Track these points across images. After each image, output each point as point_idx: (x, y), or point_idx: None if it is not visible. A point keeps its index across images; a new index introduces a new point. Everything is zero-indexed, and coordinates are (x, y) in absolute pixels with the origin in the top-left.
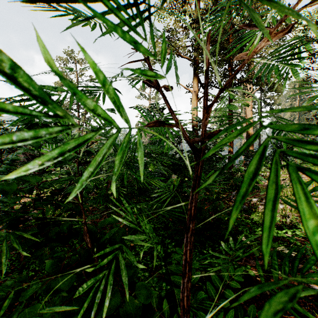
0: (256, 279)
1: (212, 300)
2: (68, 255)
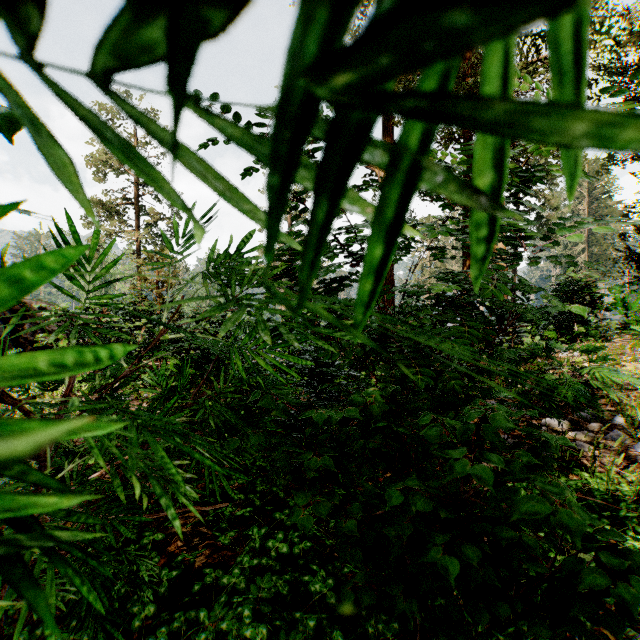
0: None
1: None
2: None
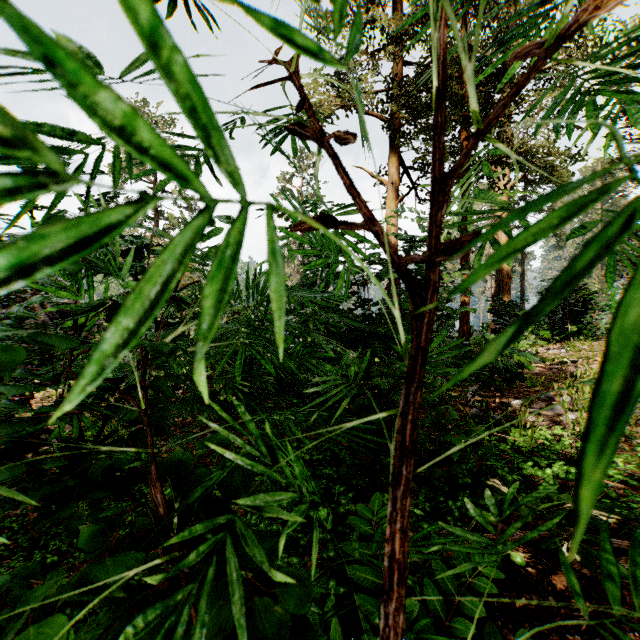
0: (527, 571)
1: (435, 618)
2: (131, 519)
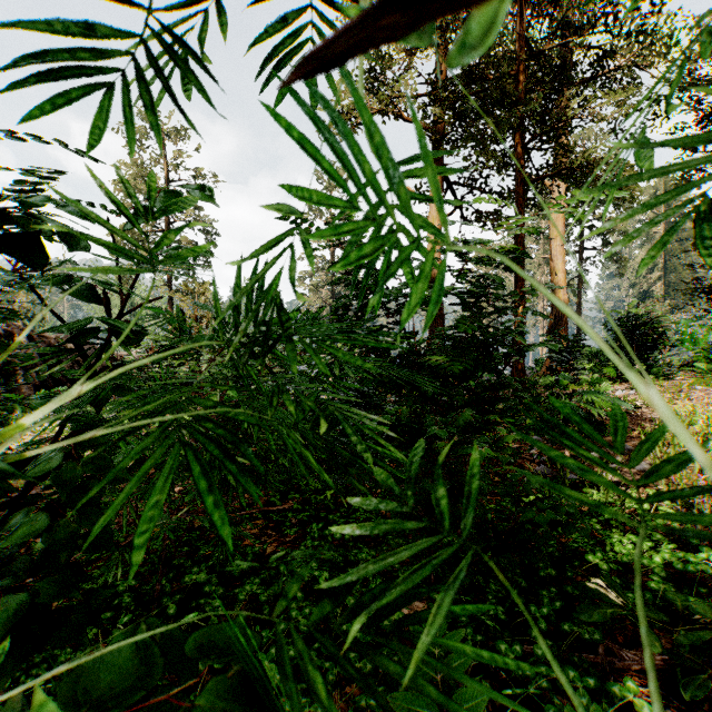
0: None
1: None
2: (96, 632)
